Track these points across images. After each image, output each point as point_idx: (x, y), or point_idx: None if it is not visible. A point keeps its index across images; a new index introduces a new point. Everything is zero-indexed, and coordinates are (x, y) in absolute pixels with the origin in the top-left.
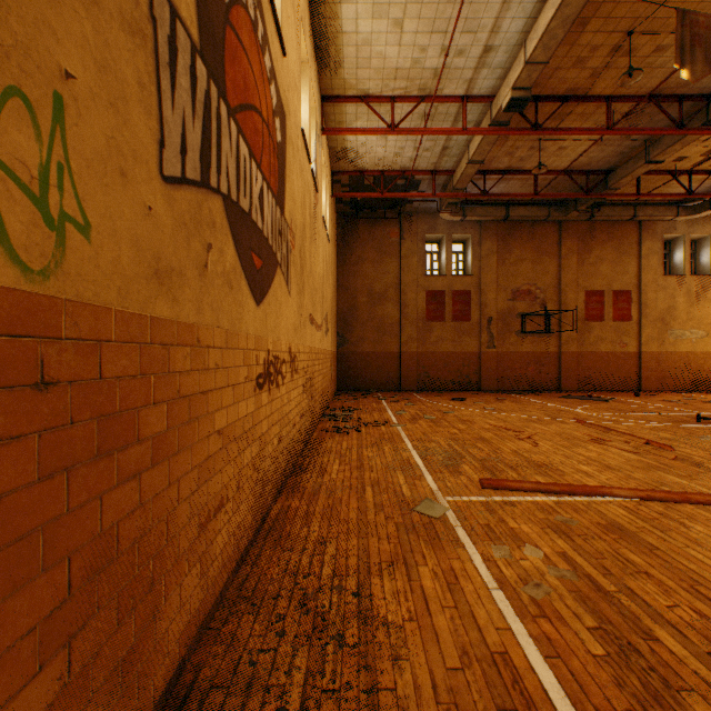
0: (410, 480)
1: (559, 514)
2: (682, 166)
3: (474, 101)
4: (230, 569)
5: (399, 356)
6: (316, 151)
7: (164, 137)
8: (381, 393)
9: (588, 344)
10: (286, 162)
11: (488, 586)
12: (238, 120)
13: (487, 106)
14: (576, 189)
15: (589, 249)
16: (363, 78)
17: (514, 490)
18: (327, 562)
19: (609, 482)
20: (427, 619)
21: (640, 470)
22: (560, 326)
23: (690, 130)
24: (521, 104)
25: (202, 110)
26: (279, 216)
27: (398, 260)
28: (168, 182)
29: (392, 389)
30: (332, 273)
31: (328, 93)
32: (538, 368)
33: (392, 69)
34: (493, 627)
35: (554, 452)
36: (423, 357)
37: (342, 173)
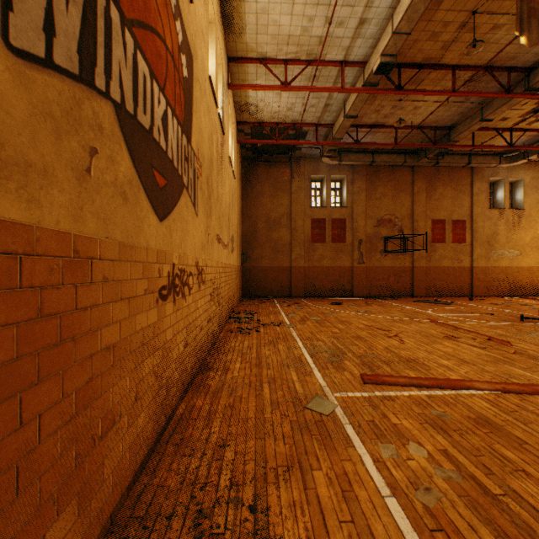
0: (302, 376)
1: (433, 409)
2: (505, 124)
3: (351, 66)
4: (124, 485)
5: (290, 269)
6: (222, 100)
7: None
8: (276, 299)
9: (434, 261)
10: (192, 98)
11: (381, 492)
12: (135, 34)
13: (360, 70)
14: (425, 141)
15: (434, 188)
16: (262, 42)
17: (391, 385)
18: (225, 469)
19: (468, 375)
20: None
21: (490, 363)
22: (413, 246)
23: (516, 94)
24: (388, 68)
25: None
26: (185, 143)
27: (289, 194)
28: (19, 56)
29: (285, 295)
30: (237, 204)
31: (233, 55)
32: (396, 279)
33: (285, 36)
34: None
35: (418, 348)
36: (309, 270)
37: (245, 124)
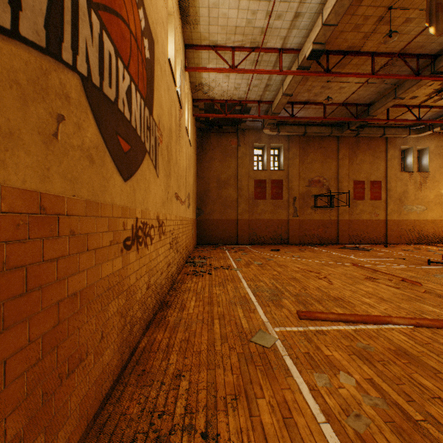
0: (247, 313)
1: (359, 341)
2: (414, 102)
3: (287, 52)
4: (91, 415)
5: (237, 221)
6: (180, 80)
7: None
8: (225, 246)
9: (355, 215)
10: (154, 76)
11: (317, 419)
12: (101, 16)
13: (295, 56)
14: (348, 116)
15: (356, 154)
16: (213, 32)
17: (323, 320)
18: (180, 398)
19: (387, 312)
20: None
21: (405, 301)
22: (338, 203)
23: (423, 77)
24: (318, 54)
25: None
26: (147, 115)
27: (236, 160)
28: None
29: (232, 243)
30: (193, 167)
31: (189, 43)
32: (324, 229)
33: (233, 26)
34: None
35: (344, 288)
36: (252, 222)
37: (200, 101)
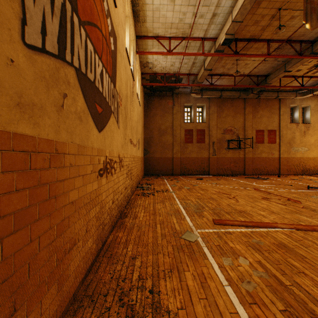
0: (179, 220)
1: (254, 238)
2: (299, 73)
3: (208, 40)
4: (80, 278)
5: (172, 159)
6: (133, 61)
7: (26, 18)
8: (164, 176)
9: (257, 154)
10: (116, 61)
11: (222, 283)
12: (86, 29)
13: (213, 43)
14: (252, 83)
15: (257, 111)
16: (156, 27)
17: (230, 225)
18: (135, 270)
19: (275, 220)
20: (191, 307)
21: (288, 213)
22: (245, 145)
23: (305, 56)
24: (229, 42)
25: (59, 13)
26: (112, 87)
27: (172, 115)
28: (29, 48)
29: (169, 174)
30: (141, 121)
31: (139, 34)
32: (235, 164)
33: (169, 23)
34: (228, 312)
35: (246, 205)
36: (183, 159)
37: (146, 74)
